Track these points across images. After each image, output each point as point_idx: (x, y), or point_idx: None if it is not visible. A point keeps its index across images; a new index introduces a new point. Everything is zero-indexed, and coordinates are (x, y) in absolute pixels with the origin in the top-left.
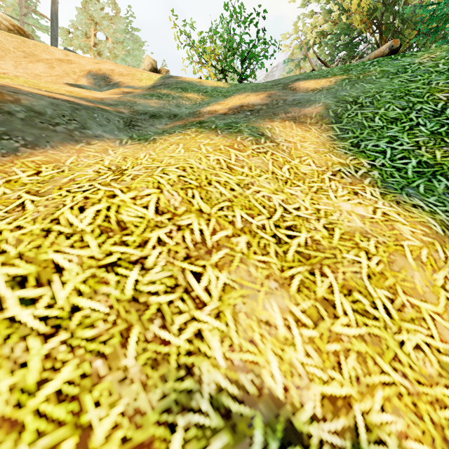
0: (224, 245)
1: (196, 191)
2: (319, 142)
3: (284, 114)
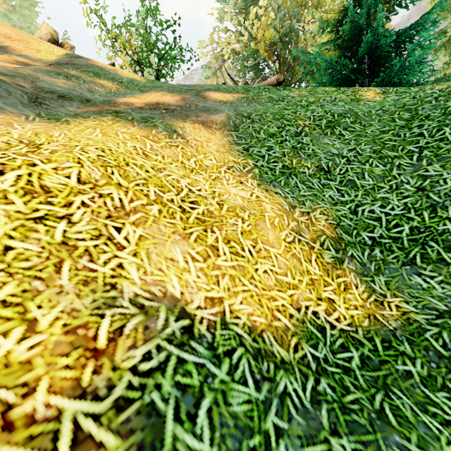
0: (140, 210)
1: (115, 169)
2: (221, 144)
3: (195, 117)
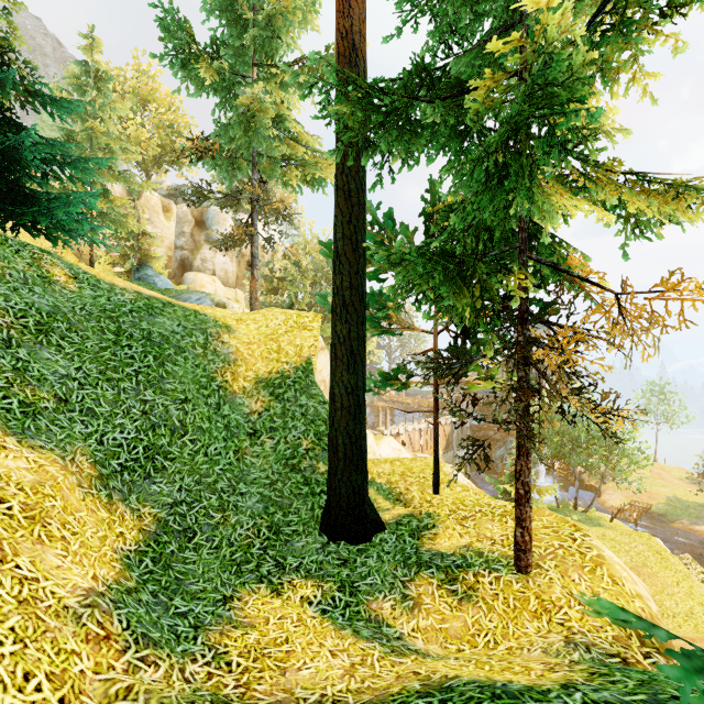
0: None
1: None
2: None
3: None
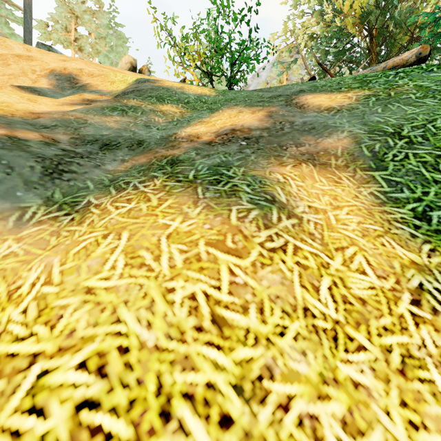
0: None
1: None
2: (362, 209)
3: (295, 147)
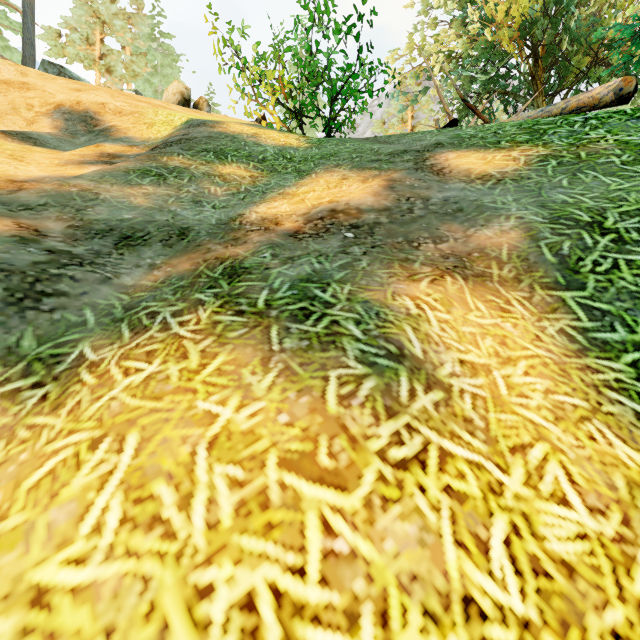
0: None
1: None
2: (550, 363)
3: (432, 244)
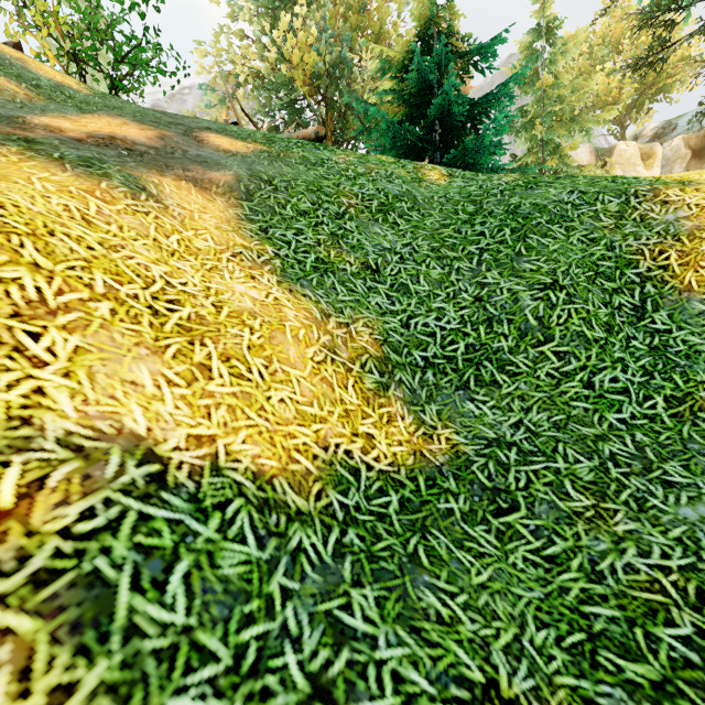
0: (77, 308)
1: (28, 239)
2: (224, 218)
3: (182, 171)
